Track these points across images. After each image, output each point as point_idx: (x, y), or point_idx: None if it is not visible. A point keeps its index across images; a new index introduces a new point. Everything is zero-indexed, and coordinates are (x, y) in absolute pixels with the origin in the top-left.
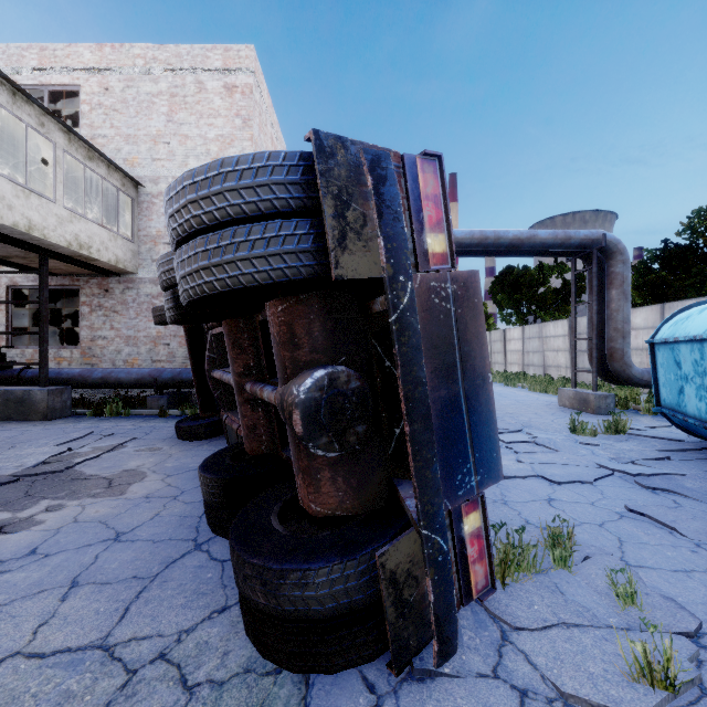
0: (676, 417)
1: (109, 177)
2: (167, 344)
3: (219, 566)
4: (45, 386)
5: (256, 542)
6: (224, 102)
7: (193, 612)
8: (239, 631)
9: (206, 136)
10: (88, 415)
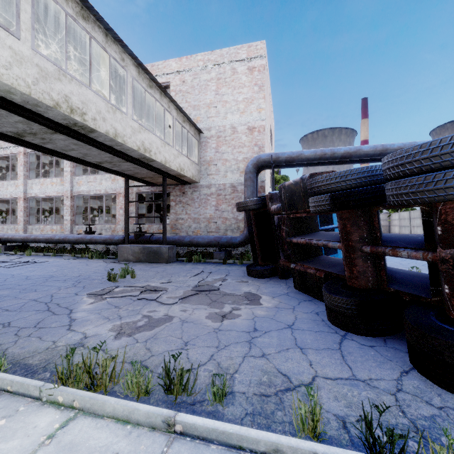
0: None
1: (190, 130)
2: (215, 222)
3: (371, 348)
4: (165, 245)
5: (452, 336)
6: (248, 78)
7: (389, 371)
8: (431, 384)
9: (237, 100)
10: (185, 261)
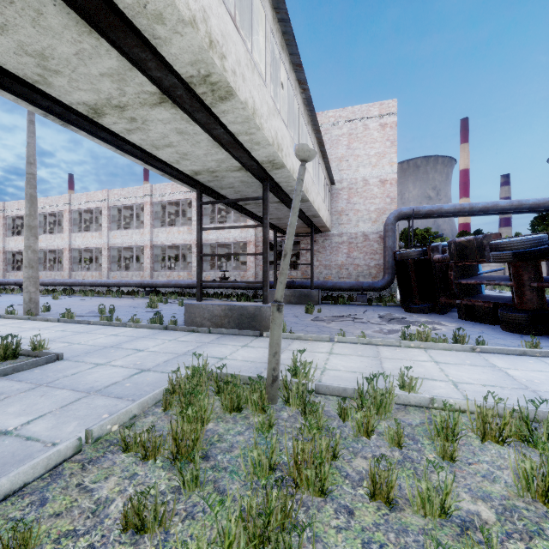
0: None
1: (328, 184)
2: (347, 268)
3: (541, 339)
4: (313, 289)
5: None
6: (379, 133)
7: None
8: None
9: (369, 154)
10: (330, 304)
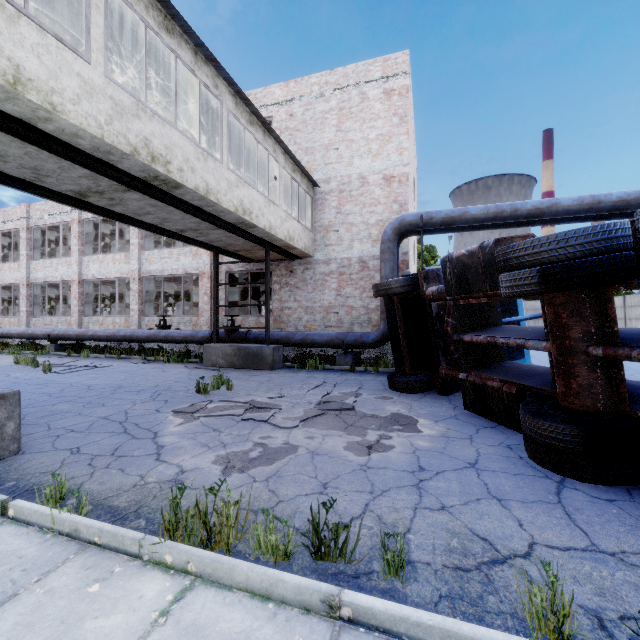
0: None
1: (302, 183)
2: (336, 312)
3: (611, 504)
4: (268, 344)
5: None
6: (383, 105)
7: None
8: None
9: (367, 137)
10: (295, 368)
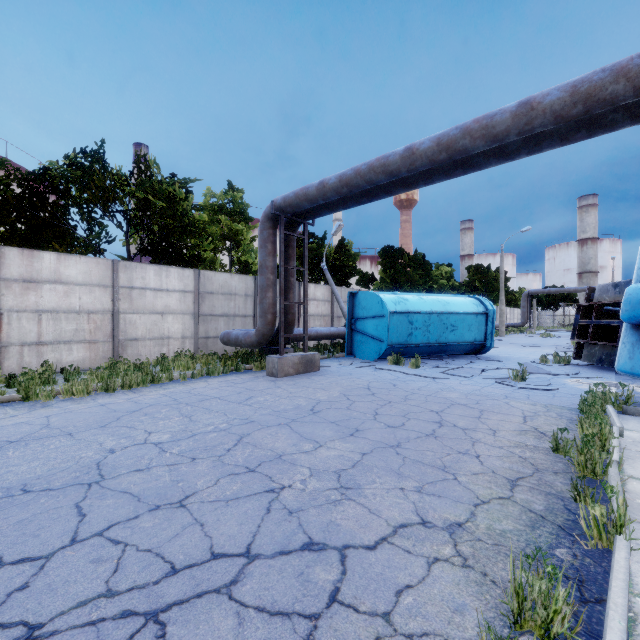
0: (409, 346)
1: None
2: None
3: None
4: None
5: None
6: None
7: None
8: None
9: None
10: None
